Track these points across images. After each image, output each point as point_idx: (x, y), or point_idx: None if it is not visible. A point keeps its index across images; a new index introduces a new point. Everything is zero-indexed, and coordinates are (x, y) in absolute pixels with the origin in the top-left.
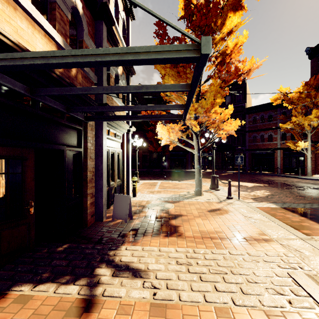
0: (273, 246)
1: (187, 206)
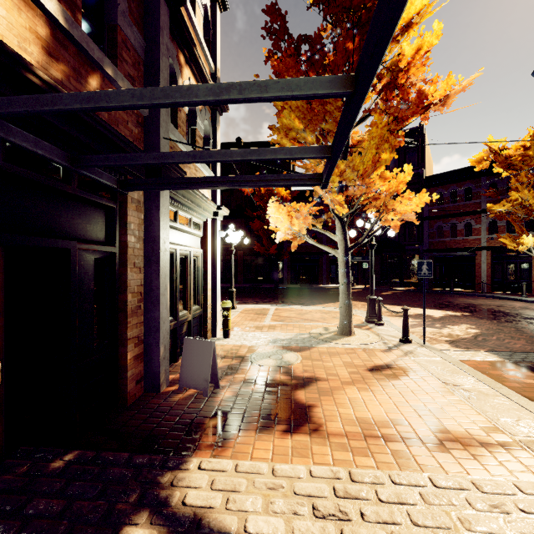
0: (527, 464)
1: (326, 357)
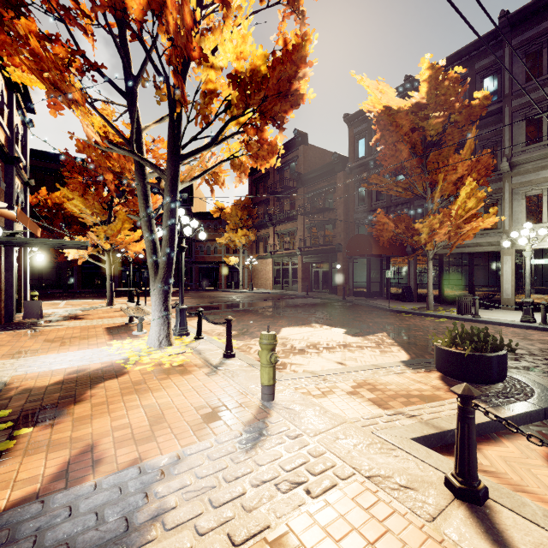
0: None
1: (96, 311)
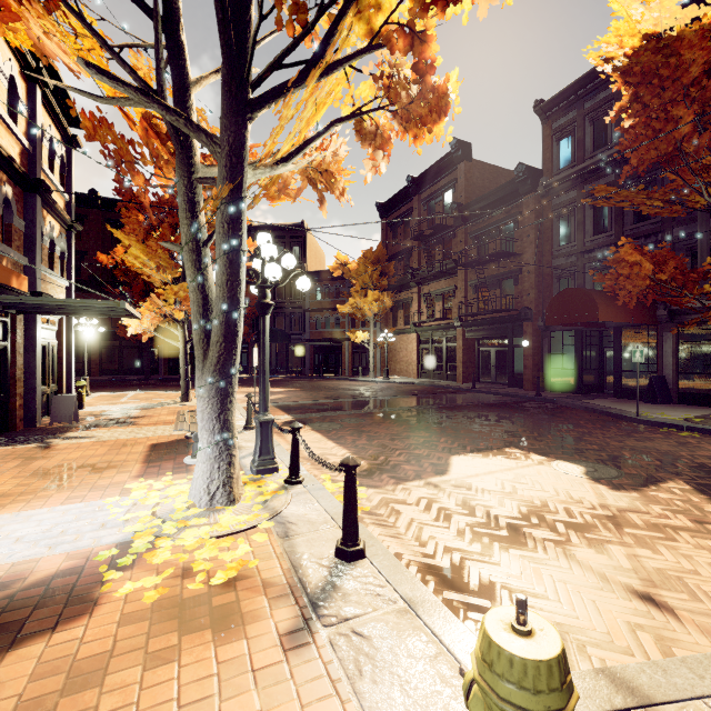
0: None
1: (160, 410)
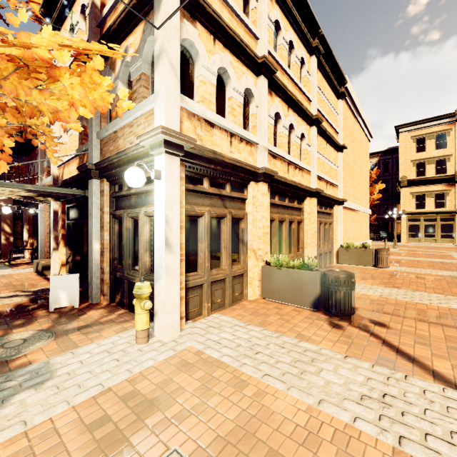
0: None
1: None
